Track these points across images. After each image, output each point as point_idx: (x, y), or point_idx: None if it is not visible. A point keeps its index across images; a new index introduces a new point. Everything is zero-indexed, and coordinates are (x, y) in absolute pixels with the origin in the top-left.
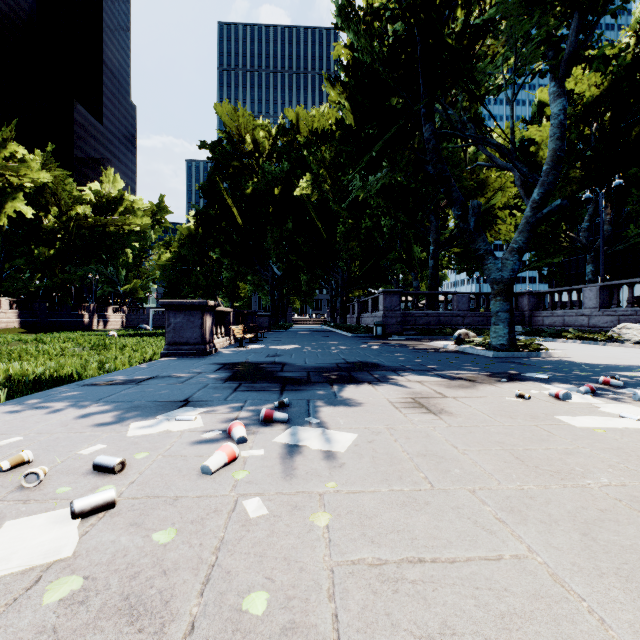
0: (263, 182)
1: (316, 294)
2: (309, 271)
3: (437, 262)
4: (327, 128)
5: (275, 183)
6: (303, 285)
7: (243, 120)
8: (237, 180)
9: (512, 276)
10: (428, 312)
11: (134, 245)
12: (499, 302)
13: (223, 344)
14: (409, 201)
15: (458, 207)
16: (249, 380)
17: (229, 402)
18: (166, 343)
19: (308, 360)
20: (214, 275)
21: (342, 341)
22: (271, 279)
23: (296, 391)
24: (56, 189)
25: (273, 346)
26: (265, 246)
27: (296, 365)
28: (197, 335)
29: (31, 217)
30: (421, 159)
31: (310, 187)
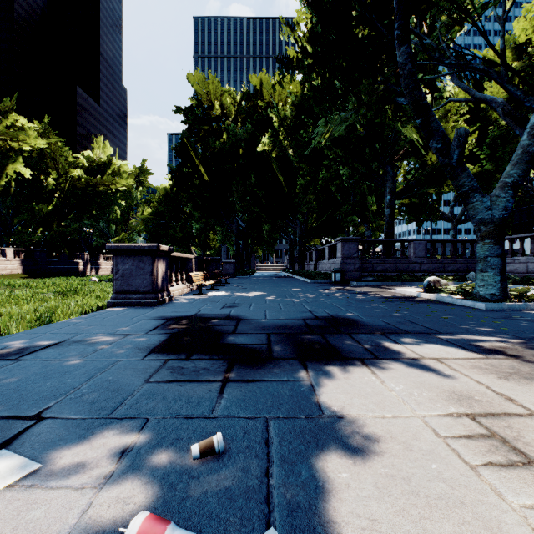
0: (229, 143)
1: (276, 244)
2: (270, 223)
3: (393, 211)
4: (289, 62)
5: (240, 143)
6: (265, 235)
7: (211, 88)
8: (206, 142)
9: (504, 215)
10: (385, 259)
11: (120, 202)
12: (488, 245)
13: (183, 291)
14: (365, 154)
15: (438, 139)
16: (183, 352)
17: (111, 426)
18: (114, 291)
19: (269, 313)
20: (188, 228)
21: (303, 287)
22: (236, 230)
23: (247, 385)
24: (54, 155)
25: (233, 293)
26: (231, 200)
27: (254, 321)
28: (147, 283)
29: (33, 179)
30: (391, 93)
31: (271, 145)
